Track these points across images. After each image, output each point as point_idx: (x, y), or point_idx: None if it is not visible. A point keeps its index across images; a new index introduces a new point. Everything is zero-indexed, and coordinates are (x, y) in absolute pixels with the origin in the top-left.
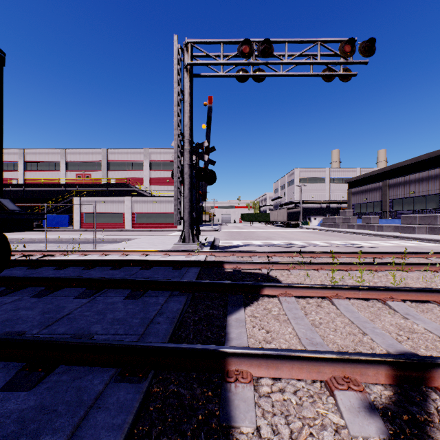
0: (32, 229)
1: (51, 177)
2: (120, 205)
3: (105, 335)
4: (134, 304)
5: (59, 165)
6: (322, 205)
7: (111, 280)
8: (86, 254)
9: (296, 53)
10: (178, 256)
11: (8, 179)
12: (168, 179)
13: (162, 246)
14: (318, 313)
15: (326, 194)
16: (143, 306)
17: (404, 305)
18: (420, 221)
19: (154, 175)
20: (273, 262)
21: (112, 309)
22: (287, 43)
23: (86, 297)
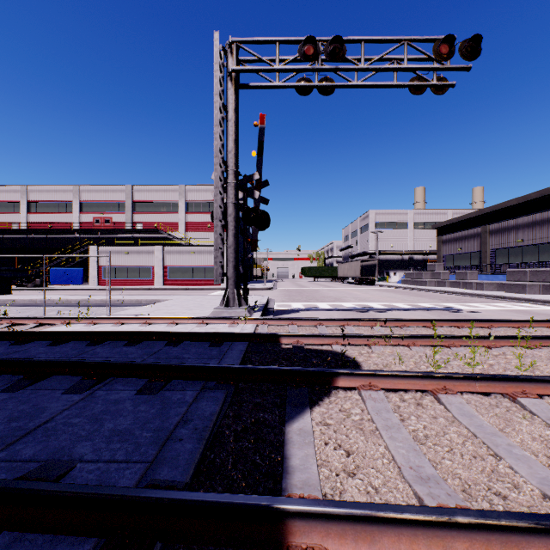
0: (10, 291)
1: (62, 220)
2: (148, 257)
3: (94, 464)
4: (148, 403)
5: (71, 206)
6: (404, 257)
7: (119, 365)
8: (96, 322)
9: (375, 57)
10: (219, 326)
11: (7, 224)
12: (209, 224)
13: (199, 311)
14: (420, 418)
15: (408, 243)
16: (161, 407)
17: (544, 404)
18: (531, 277)
19: (191, 219)
20: (348, 335)
21: (114, 412)
22: (363, 43)
23: (81, 391)
